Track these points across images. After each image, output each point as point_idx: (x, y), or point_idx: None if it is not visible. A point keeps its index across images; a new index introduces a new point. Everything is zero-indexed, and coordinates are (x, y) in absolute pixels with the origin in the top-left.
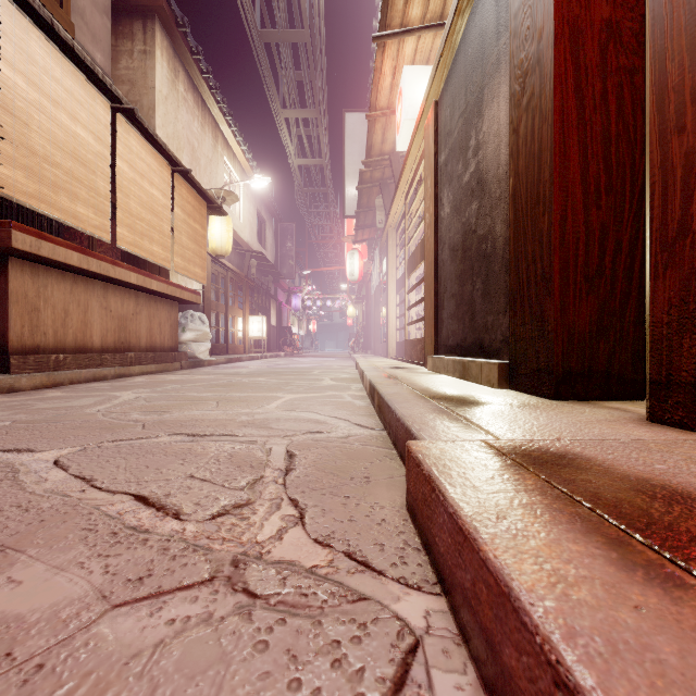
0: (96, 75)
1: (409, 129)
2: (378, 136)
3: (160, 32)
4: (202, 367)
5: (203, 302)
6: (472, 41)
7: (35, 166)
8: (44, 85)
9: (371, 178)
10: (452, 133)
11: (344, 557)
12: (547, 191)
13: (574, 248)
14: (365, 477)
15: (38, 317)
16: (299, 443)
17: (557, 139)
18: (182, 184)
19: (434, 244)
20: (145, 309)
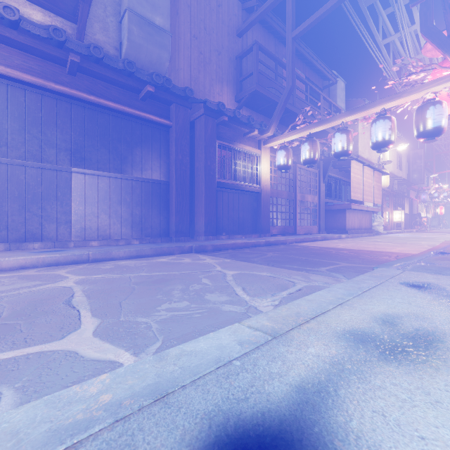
0: (362, 162)
1: None
2: None
3: None
4: (378, 235)
5: None
6: None
7: (353, 190)
8: (354, 171)
9: None
10: None
11: None
12: None
13: None
14: None
15: (349, 221)
16: (430, 245)
17: None
18: (375, 173)
19: None
20: (364, 216)
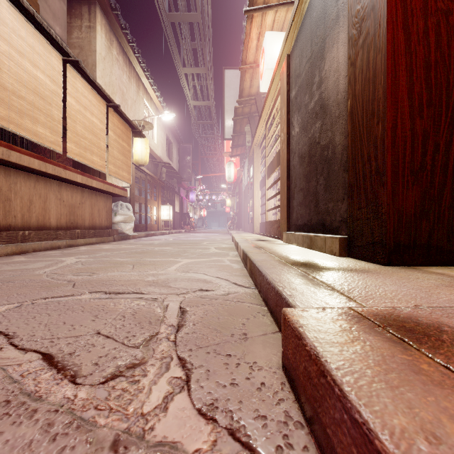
0: (51, 36)
1: (269, 76)
2: (247, 83)
3: (100, 13)
4: (128, 239)
5: (130, 196)
6: (316, 7)
7: (5, 98)
8: (12, 41)
9: (242, 112)
10: (301, 75)
11: (227, 436)
12: (381, 106)
13: (403, 149)
14: (244, 334)
15: (10, 204)
16: (190, 300)
17: (389, 65)
18: (114, 115)
19: (287, 154)
20: (88, 200)
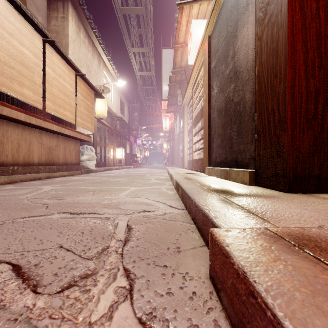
0: (33, 22)
1: (195, 52)
2: (179, 58)
3: (71, 7)
4: (92, 173)
5: (93, 141)
6: None
7: None
8: (4, 25)
9: (175, 80)
10: (219, 50)
11: None
12: (282, 69)
13: (299, 102)
14: (177, 247)
15: (3, 147)
16: (135, 219)
17: (289, 37)
18: (81, 81)
19: (208, 109)
20: (62, 144)
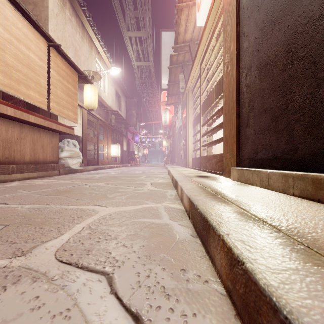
0: None
1: (208, 2)
2: (183, 26)
3: None
4: (76, 173)
5: (82, 136)
6: None
7: None
8: None
9: (177, 61)
10: None
11: None
12: None
13: None
14: None
15: None
16: None
17: None
18: (57, 56)
19: (236, 73)
20: (29, 135)
